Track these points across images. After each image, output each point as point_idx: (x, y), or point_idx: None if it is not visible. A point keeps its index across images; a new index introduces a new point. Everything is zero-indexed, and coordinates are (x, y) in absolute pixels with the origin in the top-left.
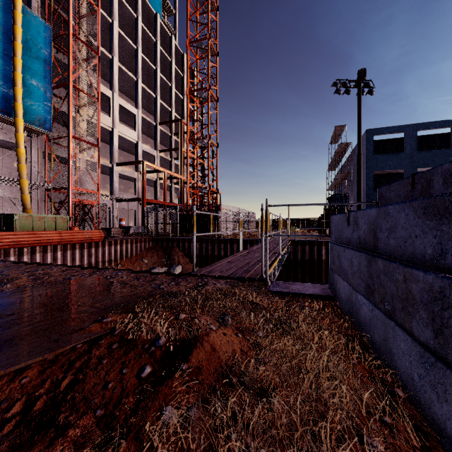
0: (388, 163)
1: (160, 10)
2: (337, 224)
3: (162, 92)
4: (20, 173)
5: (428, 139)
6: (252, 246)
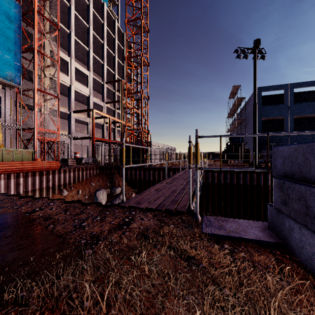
0: (272, 112)
1: (107, 1)
2: (291, 156)
3: (108, 60)
4: None
5: (300, 95)
6: (174, 172)
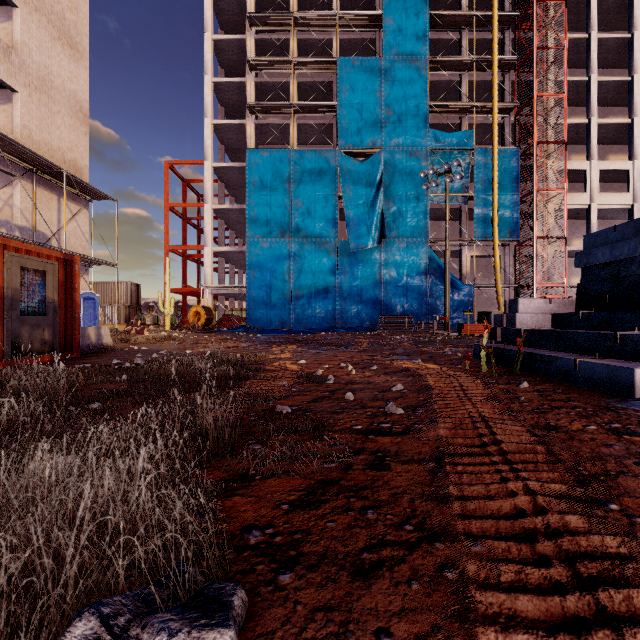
0: None
1: None
2: None
3: None
4: (495, 280)
5: None
6: None
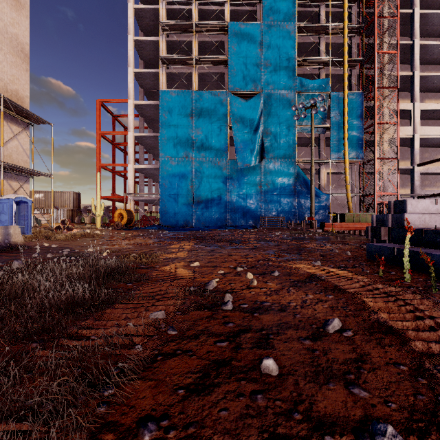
0: None
1: None
2: None
3: None
4: (346, 190)
5: None
6: None
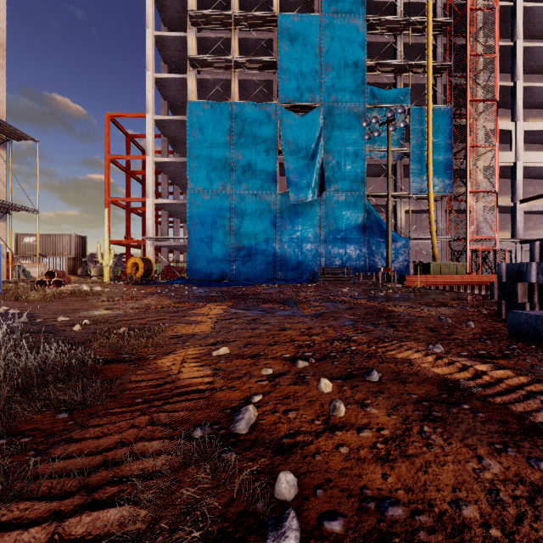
0: None
1: None
2: None
3: None
4: (431, 233)
5: None
6: None
